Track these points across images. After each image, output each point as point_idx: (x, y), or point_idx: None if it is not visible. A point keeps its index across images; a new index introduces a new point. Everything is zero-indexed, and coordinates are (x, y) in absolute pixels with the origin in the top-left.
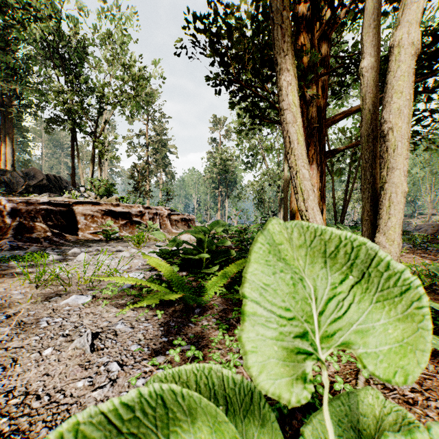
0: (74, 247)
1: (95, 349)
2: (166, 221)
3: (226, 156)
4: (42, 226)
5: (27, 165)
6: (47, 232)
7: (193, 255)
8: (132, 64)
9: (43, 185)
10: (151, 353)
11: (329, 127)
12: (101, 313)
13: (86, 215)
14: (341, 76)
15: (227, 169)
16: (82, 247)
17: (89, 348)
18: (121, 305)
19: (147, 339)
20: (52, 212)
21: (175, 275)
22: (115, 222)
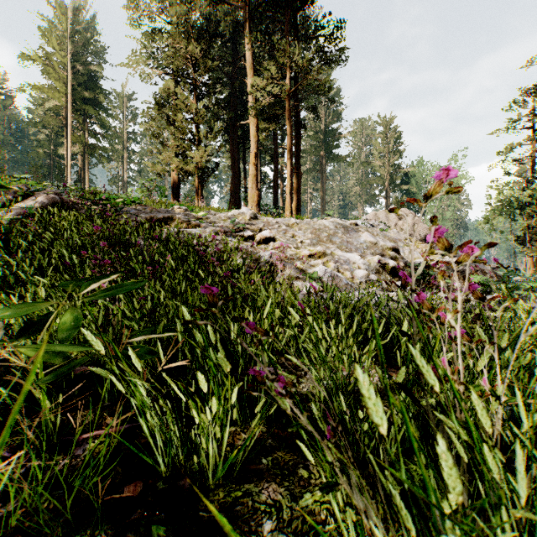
0: None
1: None
2: None
3: None
4: None
5: None
6: None
7: None
8: None
9: None
10: None
11: None
12: None
13: None
14: None
15: None
16: None
17: None
18: None
19: None
20: None
21: None
22: None
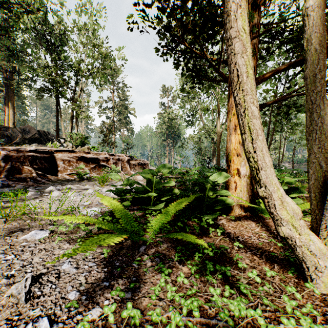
0: (52, 185)
1: (30, 297)
2: (126, 165)
3: (172, 116)
4: (29, 168)
5: (24, 124)
6: (33, 174)
7: (143, 193)
8: (101, 46)
9: (35, 138)
10: (88, 304)
11: (259, 84)
12: (54, 249)
13: (64, 160)
14: (268, 42)
15: (173, 126)
16: (59, 185)
17: (24, 297)
18: (74, 241)
19: (88, 284)
20: (37, 158)
21: (124, 212)
22: (87, 166)
